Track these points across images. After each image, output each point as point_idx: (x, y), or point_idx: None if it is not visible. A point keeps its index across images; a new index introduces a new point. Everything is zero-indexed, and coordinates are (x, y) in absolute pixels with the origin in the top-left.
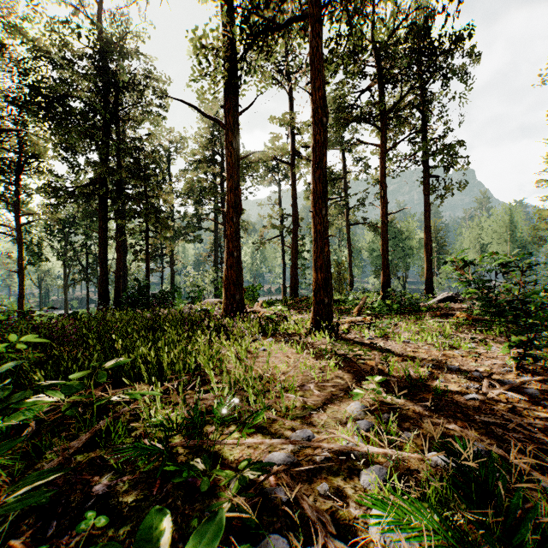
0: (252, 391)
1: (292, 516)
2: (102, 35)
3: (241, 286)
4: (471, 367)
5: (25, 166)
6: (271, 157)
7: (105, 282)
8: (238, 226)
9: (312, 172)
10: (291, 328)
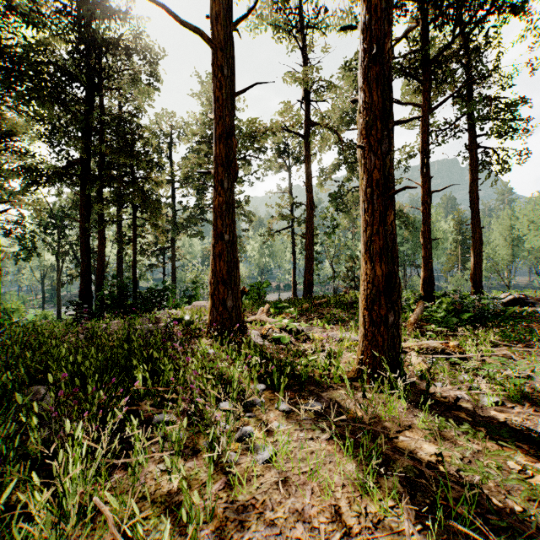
0: None
1: None
2: None
3: (235, 286)
4: None
5: None
6: (281, 128)
7: (87, 279)
8: (231, 194)
9: (362, 71)
10: (321, 368)
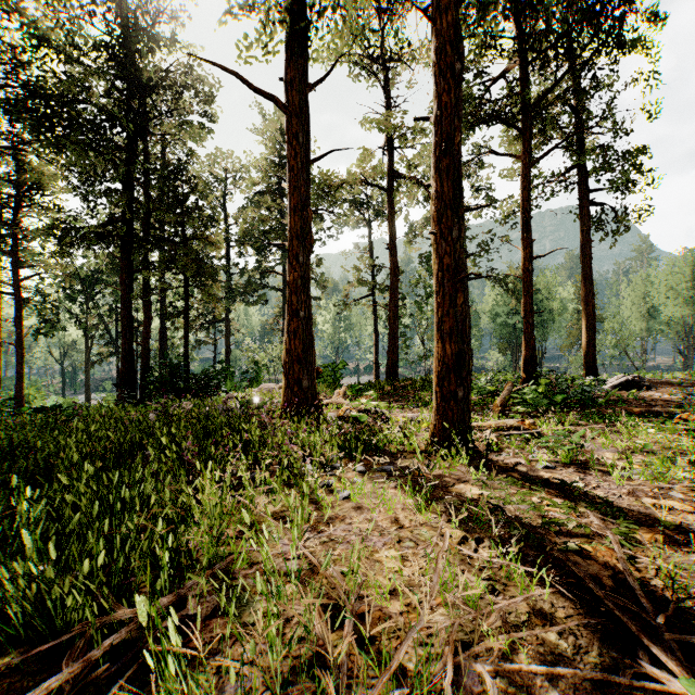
0: None
1: None
2: (122, 12)
3: (311, 365)
4: None
5: (24, 200)
6: (360, 181)
7: (130, 359)
8: (306, 269)
9: (435, 162)
10: (396, 442)
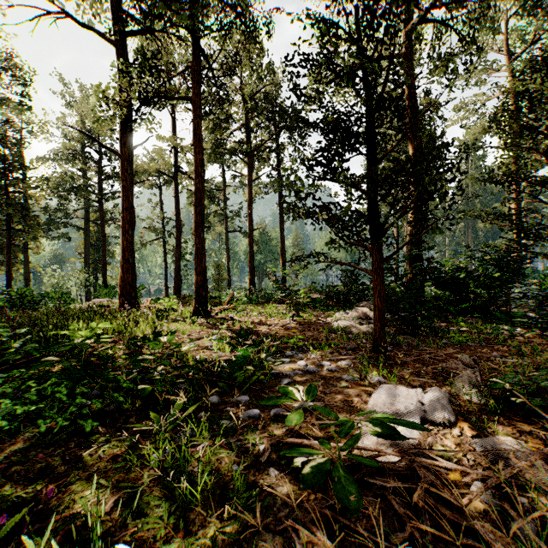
0: (166, 332)
1: (188, 356)
2: None
3: (135, 286)
4: (274, 323)
5: None
6: (156, 170)
7: None
8: (133, 238)
9: (194, 208)
10: (179, 314)
